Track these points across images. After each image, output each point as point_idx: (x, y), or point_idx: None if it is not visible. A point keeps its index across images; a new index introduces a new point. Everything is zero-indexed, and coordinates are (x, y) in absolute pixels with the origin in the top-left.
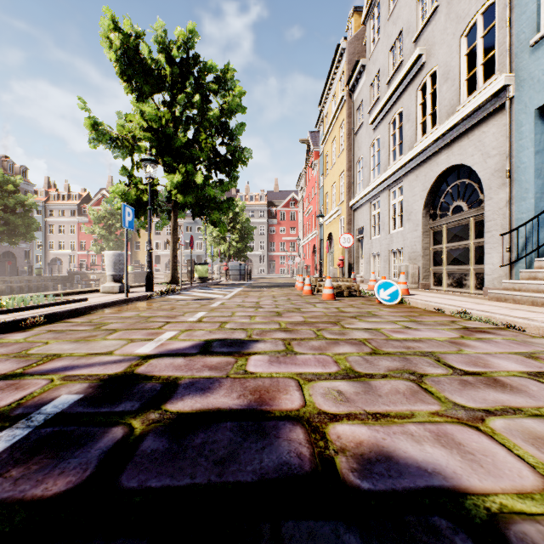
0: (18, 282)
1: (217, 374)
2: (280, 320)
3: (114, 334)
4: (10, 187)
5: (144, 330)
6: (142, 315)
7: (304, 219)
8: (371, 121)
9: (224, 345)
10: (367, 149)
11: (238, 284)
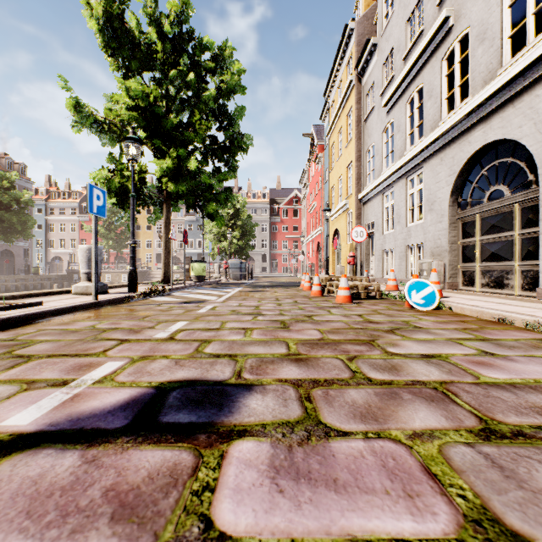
0: (13, 281)
1: None
2: (287, 336)
3: (17, 368)
4: (5, 183)
5: (75, 357)
6: (97, 327)
7: (308, 216)
8: (384, 104)
9: (187, 401)
10: (379, 135)
11: (238, 283)
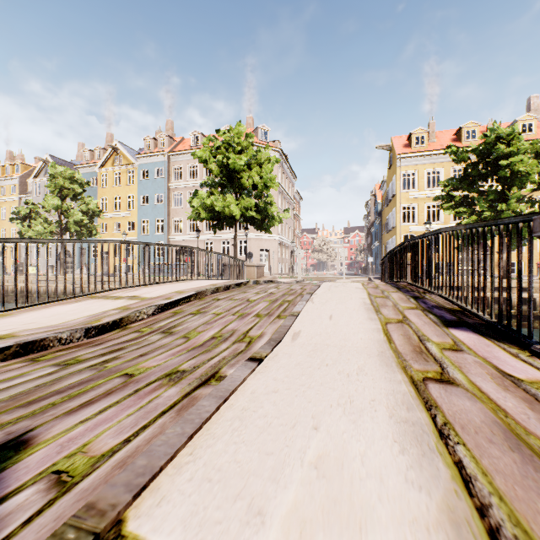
0: None
1: None
2: None
3: None
4: None
5: None
6: None
7: None
8: None
9: None
10: None
11: None
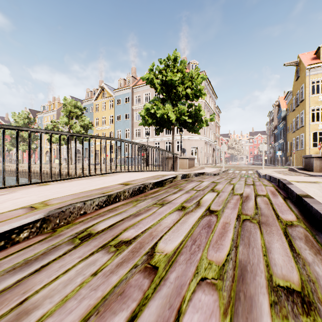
0: None
1: None
2: None
3: None
4: None
5: None
6: None
7: None
8: None
9: None
10: None
11: None
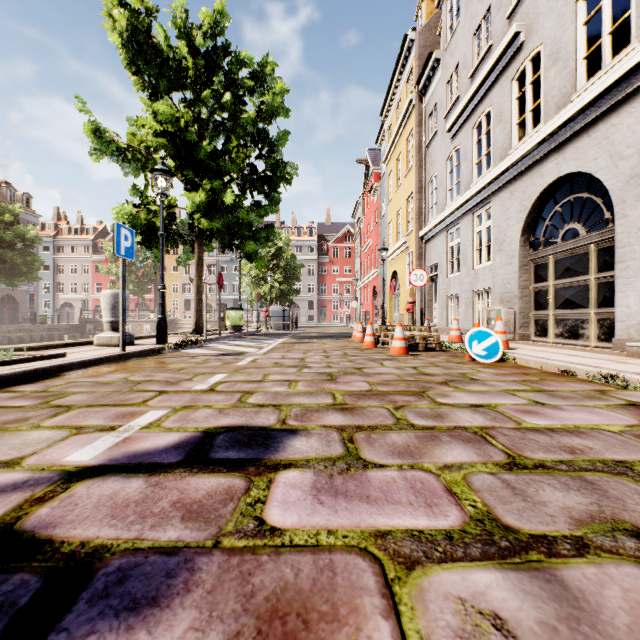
0: (17, 332)
1: (194, 535)
2: (333, 388)
3: (60, 416)
4: (7, 217)
5: (116, 407)
6: (130, 380)
7: (362, 256)
8: (448, 128)
9: (235, 442)
10: (443, 163)
11: (280, 334)
